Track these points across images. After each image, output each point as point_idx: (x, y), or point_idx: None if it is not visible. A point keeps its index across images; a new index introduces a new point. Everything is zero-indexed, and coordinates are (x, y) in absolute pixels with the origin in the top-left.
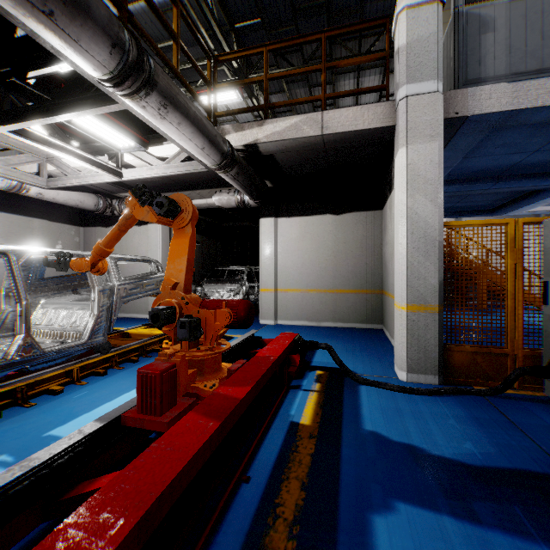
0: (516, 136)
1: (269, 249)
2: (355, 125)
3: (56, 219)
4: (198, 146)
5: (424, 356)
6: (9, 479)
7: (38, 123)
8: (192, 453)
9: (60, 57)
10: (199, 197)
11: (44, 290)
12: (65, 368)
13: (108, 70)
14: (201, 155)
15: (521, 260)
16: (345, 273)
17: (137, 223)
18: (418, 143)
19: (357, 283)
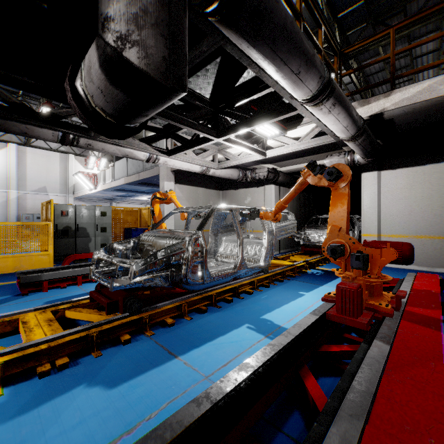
0: None
1: (371, 199)
2: None
3: (208, 187)
4: (344, 126)
5: None
6: (298, 331)
7: (240, 132)
8: (438, 340)
9: (280, 93)
10: (305, 161)
11: (224, 231)
12: (250, 279)
13: (312, 93)
14: (342, 132)
15: None
16: None
17: (256, 186)
18: None
19: None
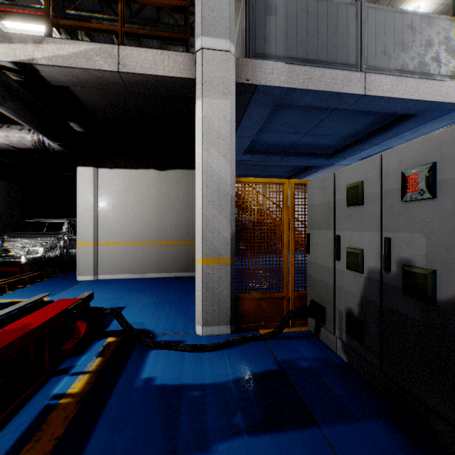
0: (294, 117)
1: (88, 200)
2: (155, 70)
3: None
4: None
5: (217, 307)
6: None
7: None
8: None
9: None
10: None
11: None
12: None
13: None
14: None
15: (293, 216)
16: (168, 226)
17: None
18: (213, 97)
19: (179, 235)
